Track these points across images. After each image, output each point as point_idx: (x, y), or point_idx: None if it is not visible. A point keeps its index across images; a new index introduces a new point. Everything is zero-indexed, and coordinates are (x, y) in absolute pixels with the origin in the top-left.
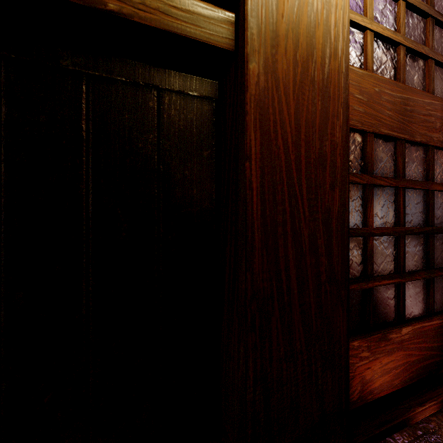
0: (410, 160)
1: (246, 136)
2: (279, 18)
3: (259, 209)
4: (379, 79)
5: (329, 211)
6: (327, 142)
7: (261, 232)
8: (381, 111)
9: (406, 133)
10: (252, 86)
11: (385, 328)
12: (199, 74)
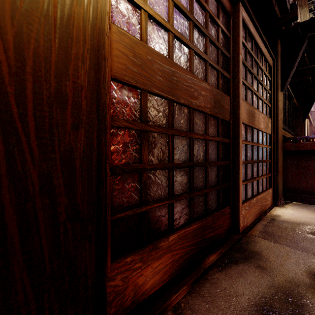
0: (178, 116)
1: None
2: None
3: None
4: (151, 50)
5: (72, 151)
6: (68, 82)
7: None
8: (153, 75)
9: (173, 95)
10: None
11: (157, 239)
12: None
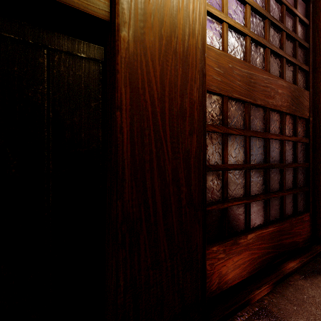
0: (254, 117)
1: (117, 90)
2: None
3: (129, 149)
4: (232, 58)
5: (188, 152)
6: (187, 99)
7: (130, 168)
8: (233, 81)
9: (251, 98)
10: (122, 50)
11: (236, 236)
12: (85, 39)
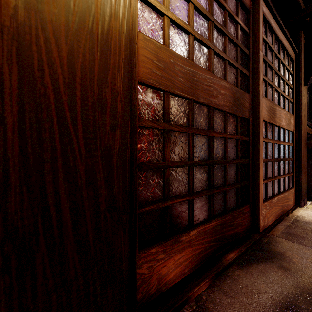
0: (197, 115)
1: None
2: None
3: (16, 146)
4: (173, 53)
5: (110, 149)
6: (107, 89)
7: (19, 169)
8: (175, 77)
9: (194, 95)
10: (5, 17)
11: (178, 233)
12: None
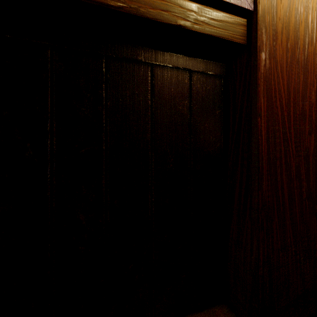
0: None
1: (258, 100)
2: (278, 20)
3: (265, 149)
4: None
5: (308, 150)
6: (306, 102)
7: (267, 164)
8: None
9: None
10: (261, 67)
11: None
12: (215, 60)
